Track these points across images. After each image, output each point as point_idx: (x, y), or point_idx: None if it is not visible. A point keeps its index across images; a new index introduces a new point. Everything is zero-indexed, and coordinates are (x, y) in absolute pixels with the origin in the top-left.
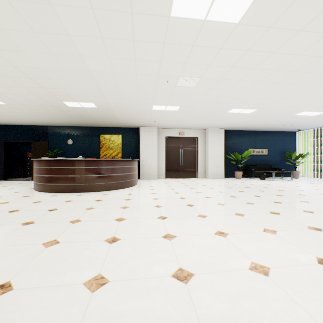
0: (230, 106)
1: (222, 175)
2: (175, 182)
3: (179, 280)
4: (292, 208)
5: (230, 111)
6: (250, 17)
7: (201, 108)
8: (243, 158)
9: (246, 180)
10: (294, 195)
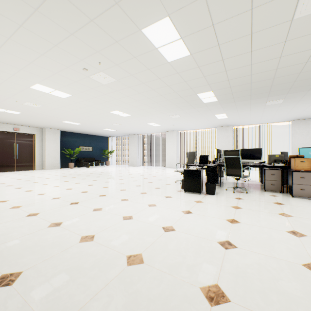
0: (64, 119)
1: (59, 166)
2: (12, 174)
3: (41, 195)
4: (93, 177)
5: (64, 122)
6: (69, 98)
7: (41, 117)
8: (75, 153)
9: (77, 169)
10: (99, 172)
